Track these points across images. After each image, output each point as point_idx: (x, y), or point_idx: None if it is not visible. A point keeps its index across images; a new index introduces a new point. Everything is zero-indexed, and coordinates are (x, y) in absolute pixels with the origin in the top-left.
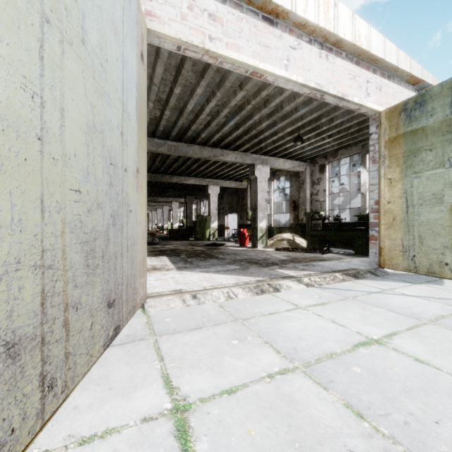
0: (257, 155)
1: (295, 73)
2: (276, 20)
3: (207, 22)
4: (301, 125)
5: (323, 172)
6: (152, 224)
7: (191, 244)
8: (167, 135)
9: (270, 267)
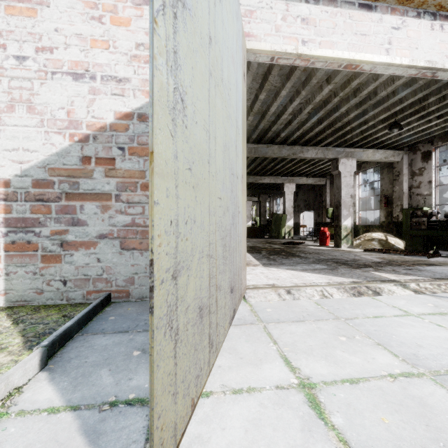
0: (341, 148)
1: (398, 56)
2: (375, 4)
3: (300, 28)
4: (398, 109)
5: (427, 160)
6: None
7: (267, 241)
8: (247, 139)
9: (362, 269)
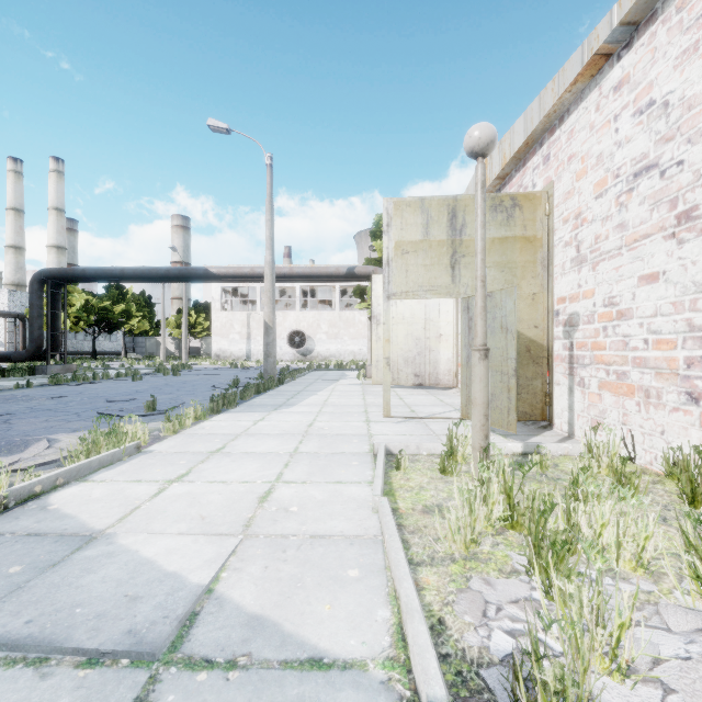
0: None
1: None
2: None
3: None
4: None
5: None
6: None
7: None
8: None
9: None
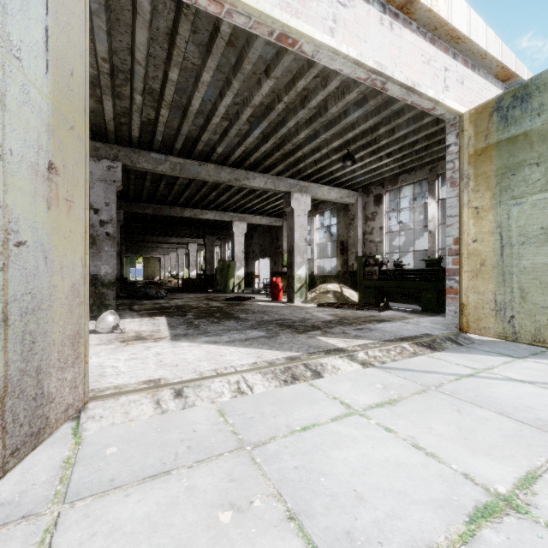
0: (294, 179)
1: (345, 43)
2: None
3: None
4: (351, 138)
5: (379, 204)
6: (164, 271)
7: (207, 297)
8: (169, 149)
9: (309, 333)
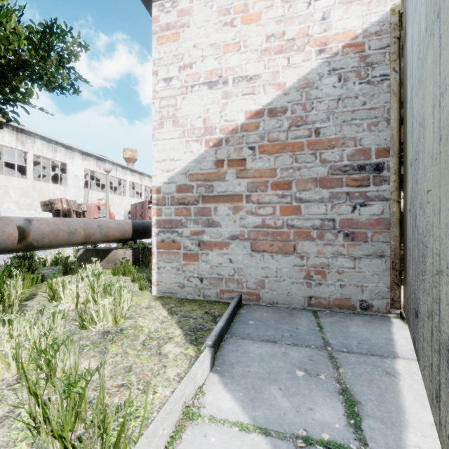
0: None
1: None
2: None
3: None
4: None
5: None
6: None
7: None
8: None
9: None
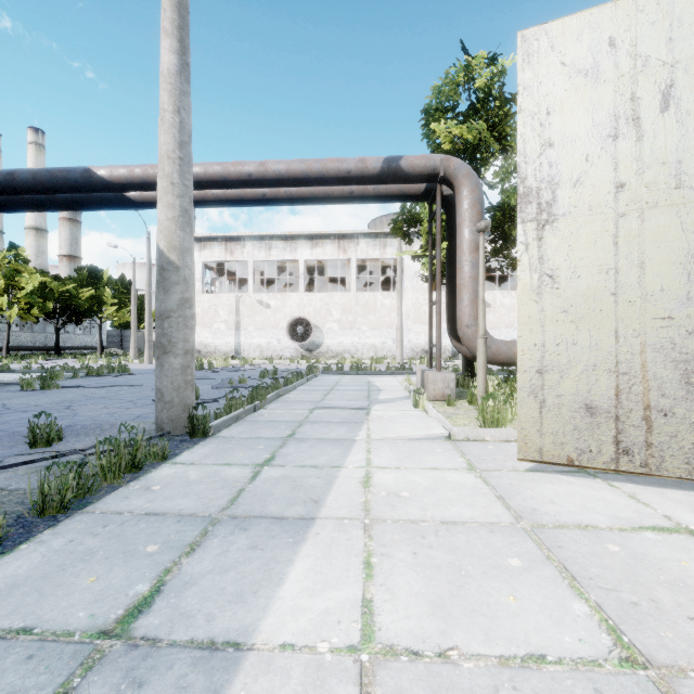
0: None
1: None
2: None
3: None
4: None
5: None
6: None
7: None
8: None
9: None
